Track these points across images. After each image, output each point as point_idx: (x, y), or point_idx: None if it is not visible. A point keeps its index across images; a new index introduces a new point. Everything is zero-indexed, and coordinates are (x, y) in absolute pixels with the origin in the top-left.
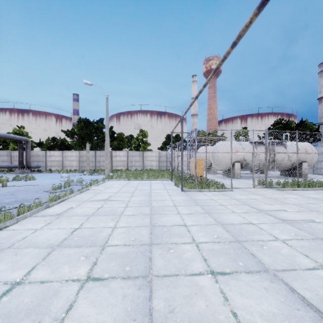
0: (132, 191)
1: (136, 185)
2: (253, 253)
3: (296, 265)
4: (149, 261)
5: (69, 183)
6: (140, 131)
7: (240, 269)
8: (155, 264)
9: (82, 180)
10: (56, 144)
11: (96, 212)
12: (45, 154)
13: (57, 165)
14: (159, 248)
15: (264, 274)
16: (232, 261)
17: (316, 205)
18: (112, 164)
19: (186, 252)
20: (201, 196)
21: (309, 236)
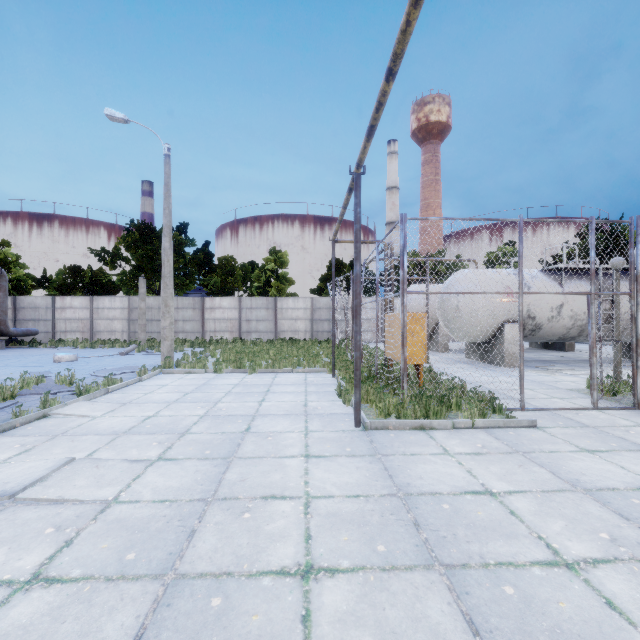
0: (187, 422)
1: (221, 395)
2: None
3: None
4: None
5: (13, 388)
6: (271, 253)
7: None
8: None
9: (71, 375)
10: (81, 281)
11: None
12: (51, 303)
13: (78, 329)
14: None
15: None
16: None
17: None
18: (205, 327)
19: None
20: (430, 463)
21: None
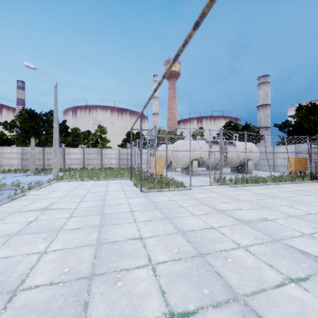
0: (83, 194)
1: (90, 187)
2: (218, 271)
3: (264, 282)
4: (83, 311)
5: None
6: (98, 127)
7: (206, 301)
8: (92, 315)
9: (18, 183)
10: None
11: (23, 228)
12: None
13: None
14: (102, 282)
15: (234, 304)
16: (196, 289)
17: (264, 201)
18: (65, 163)
19: (139, 283)
20: (160, 197)
21: (267, 239)
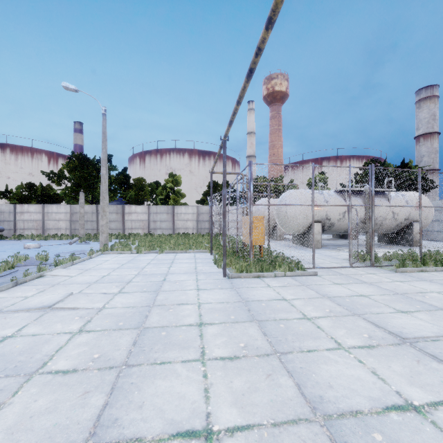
0: (129, 277)
1: (144, 265)
2: None
3: None
4: None
5: (13, 262)
6: (170, 176)
7: None
8: None
9: (46, 255)
10: (34, 193)
11: None
12: (13, 209)
13: (33, 227)
14: None
15: None
16: None
17: None
18: (125, 226)
19: None
20: (260, 290)
21: None
